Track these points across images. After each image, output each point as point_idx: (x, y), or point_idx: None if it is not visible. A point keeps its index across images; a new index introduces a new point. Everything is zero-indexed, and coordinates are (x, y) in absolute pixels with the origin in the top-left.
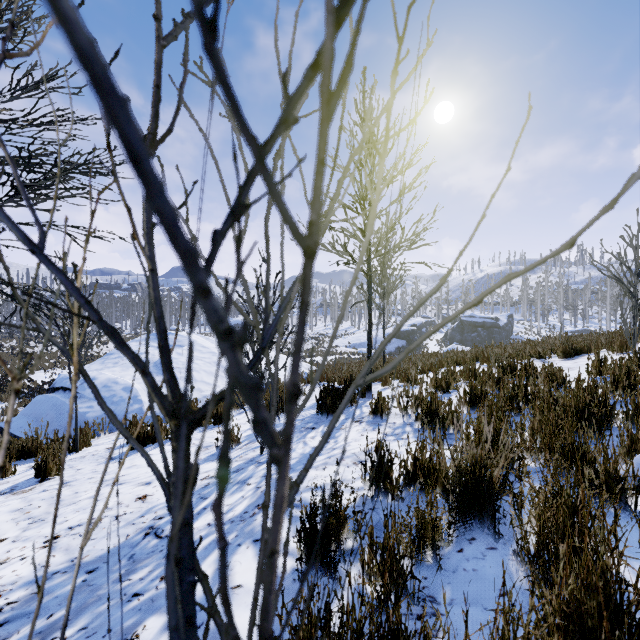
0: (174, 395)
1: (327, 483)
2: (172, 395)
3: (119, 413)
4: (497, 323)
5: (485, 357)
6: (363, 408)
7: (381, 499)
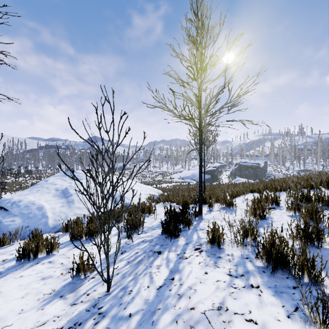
0: None
1: None
2: None
3: (31, 225)
4: (259, 166)
5: (273, 188)
6: (199, 232)
7: None
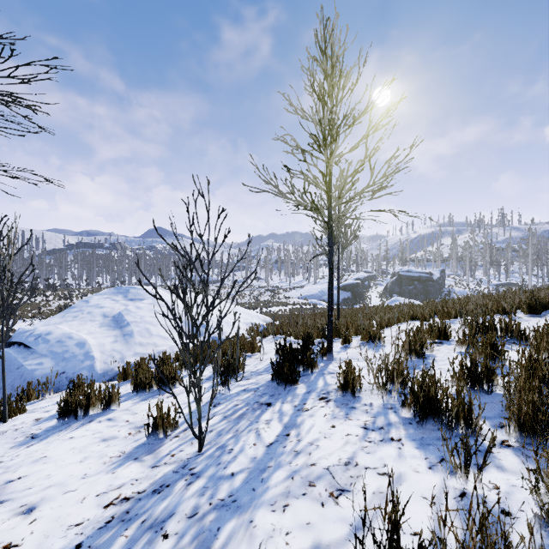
0: None
1: None
2: None
3: (69, 370)
4: (431, 277)
5: (445, 312)
6: (326, 376)
7: None
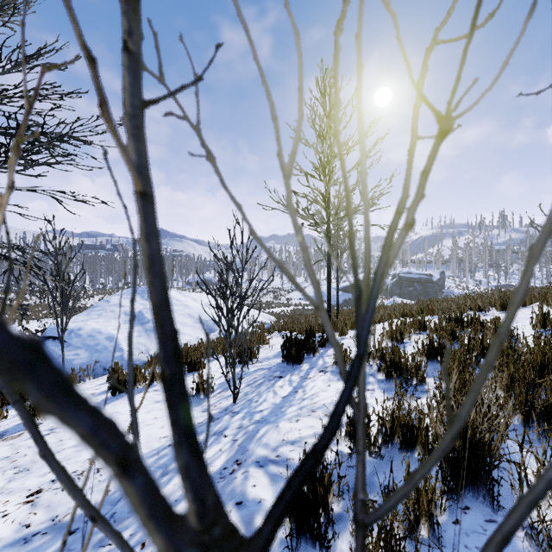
0: (201, 506)
1: (302, 437)
2: (196, 507)
3: (102, 360)
4: (431, 279)
5: (430, 310)
6: (325, 358)
7: None
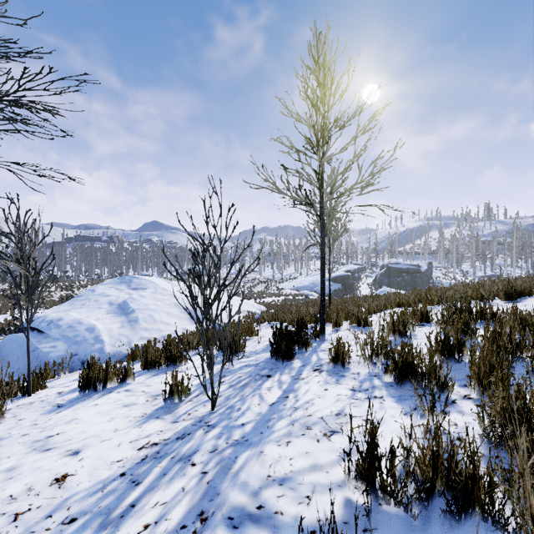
0: None
1: (294, 471)
2: None
3: (81, 353)
4: (419, 269)
5: (428, 299)
6: (319, 353)
7: (376, 509)
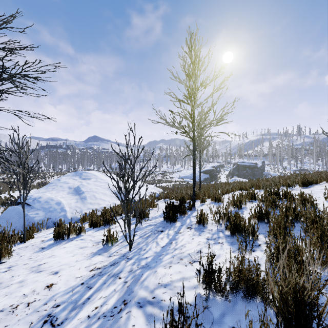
0: None
1: (172, 280)
2: None
3: (53, 217)
4: (256, 166)
5: (257, 186)
6: (191, 218)
7: (212, 298)
